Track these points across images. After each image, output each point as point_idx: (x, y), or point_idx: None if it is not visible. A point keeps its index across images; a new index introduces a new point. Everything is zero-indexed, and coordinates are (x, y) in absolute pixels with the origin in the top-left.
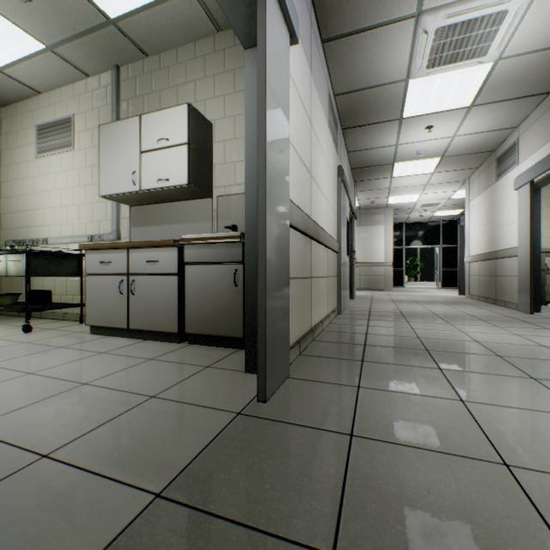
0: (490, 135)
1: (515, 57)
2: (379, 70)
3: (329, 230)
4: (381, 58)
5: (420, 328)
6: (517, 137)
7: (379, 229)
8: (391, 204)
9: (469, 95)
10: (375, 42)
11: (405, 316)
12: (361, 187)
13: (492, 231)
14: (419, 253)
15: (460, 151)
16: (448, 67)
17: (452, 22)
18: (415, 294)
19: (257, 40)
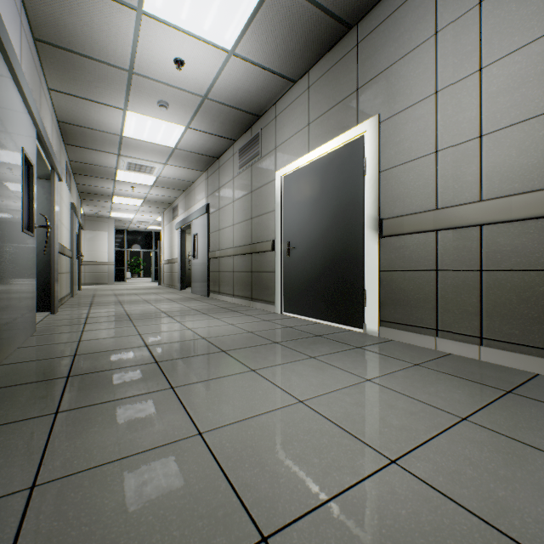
0: (167, 197)
1: (166, 177)
2: (100, 161)
3: (67, 245)
4: (101, 159)
5: (122, 298)
6: (178, 203)
7: (104, 235)
8: (114, 217)
9: (151, 182)
10: (98, 154)
11: (117, 295)
12: (87, 203)
13: (172, 248)
14: (143, 254)
15: (154, 200)
16: (137, 172)
17: (135, 162)
18: (132, 285)
19: (52, 193)
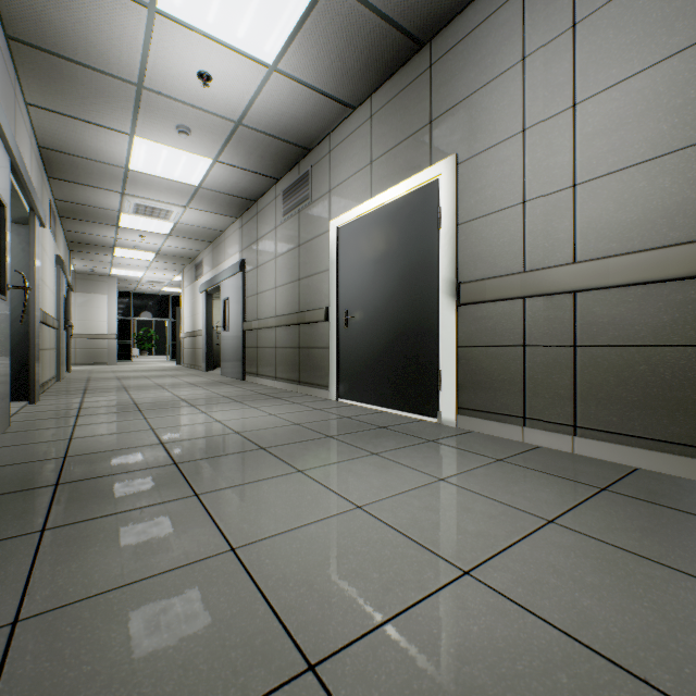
0: (188, 251)
1: (187, 224)
2: (98, 201)
3: (52, 312)
4: (99, 198)
5: (128, 382)
6: (203, 258)
7: (102, 299)
8: (116, 275)
9: (167, 230)
10: (94, 191)
11: (120, 378)
12: (79, 256)
13: (194, 316)
14: (156, 324)
15: (171, 254)
16: (148, 217)
17: (145, 204)
18: (140, 366)
19: (31, 243)
